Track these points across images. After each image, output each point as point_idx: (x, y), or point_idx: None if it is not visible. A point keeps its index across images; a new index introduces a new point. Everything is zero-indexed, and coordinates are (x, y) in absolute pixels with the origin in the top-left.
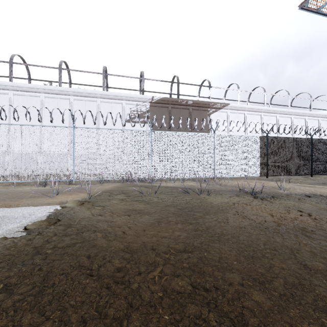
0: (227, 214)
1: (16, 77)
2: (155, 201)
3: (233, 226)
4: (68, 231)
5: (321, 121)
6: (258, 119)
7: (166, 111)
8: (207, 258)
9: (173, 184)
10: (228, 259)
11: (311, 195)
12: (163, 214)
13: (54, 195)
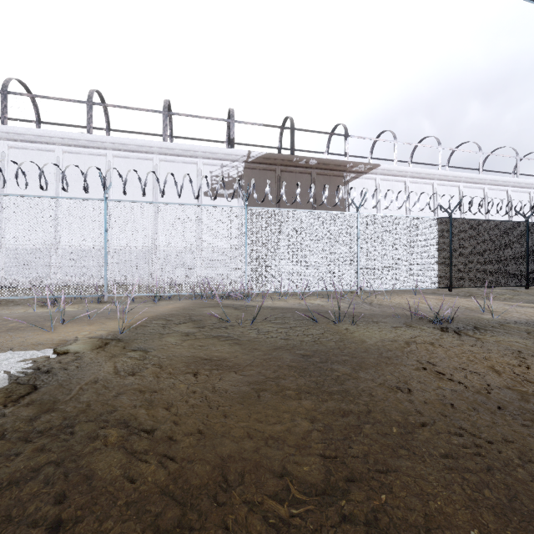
0: (402, 369)
1: (15, 119)
2: (251, 338)
3: (426, 402)
4: (39, 425)
5: (533, 196)
6: (429, 191)
7: (273, 177)
8: (393, 518)
9: (285, 302)
10: (451, 523)
11: None
12: (268, 370)
13: (57, 325)
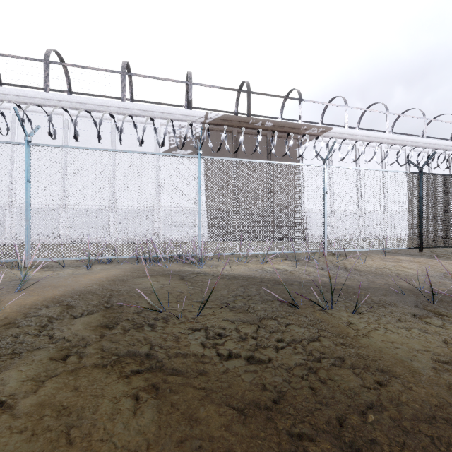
0: None
1: None
2: (191, 365)
3: None
4: None
5: None
6: (377, 154)
7: (229, 138)
8: None
9: (245, 267)
10: None
11: None
12: None
13: None
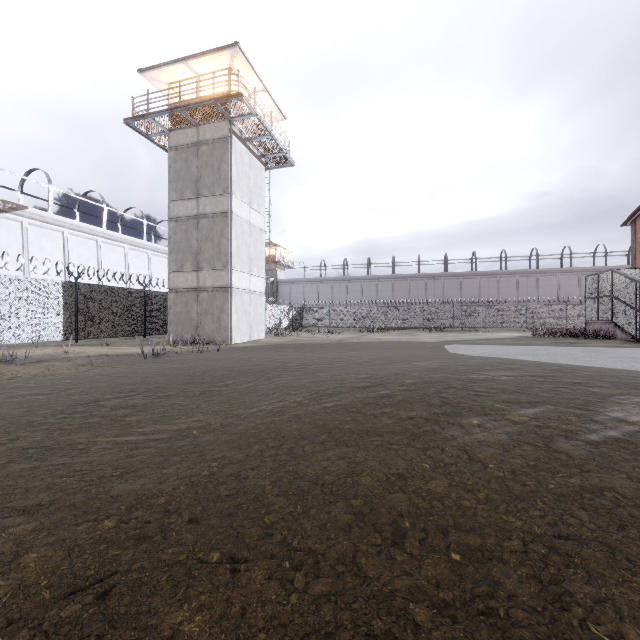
0: None
1: None
2: None
3: None
4: None
5: None
6: (93, 246)
7: None
8: None
9: None
10: None
11: (94, 356)
12: None
13: None
